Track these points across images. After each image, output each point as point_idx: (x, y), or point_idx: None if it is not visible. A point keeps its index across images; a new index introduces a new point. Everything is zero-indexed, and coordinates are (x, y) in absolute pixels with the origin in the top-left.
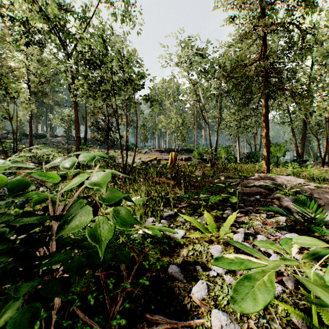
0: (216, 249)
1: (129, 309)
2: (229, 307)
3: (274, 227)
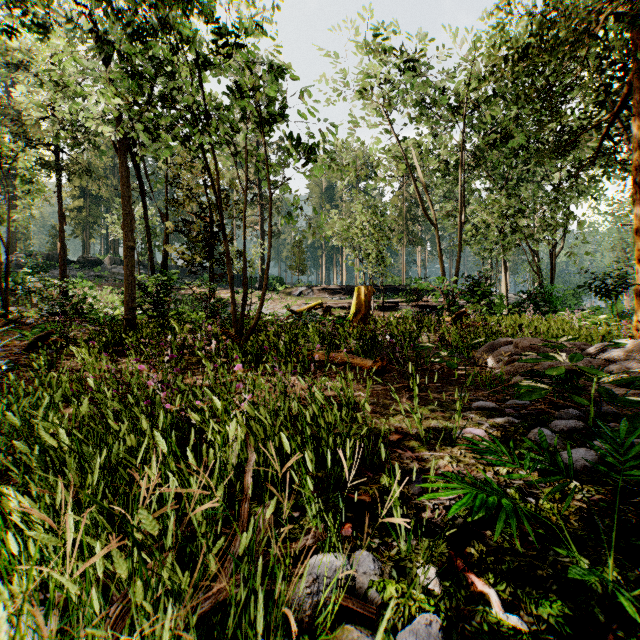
0: None
1: None
2: None
3: None
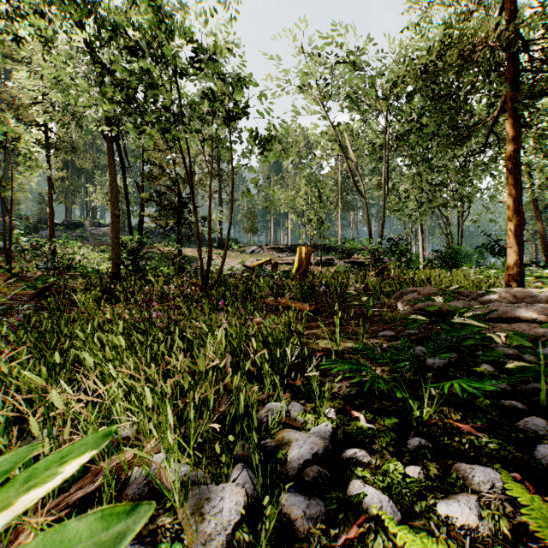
0: None
1: None
2: None
3: None
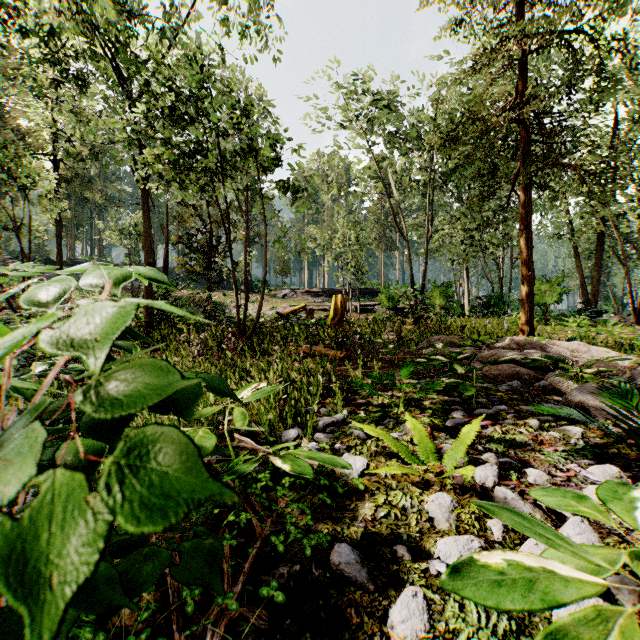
0: (440, 504)
1: None
2: None
3: (561, 450)
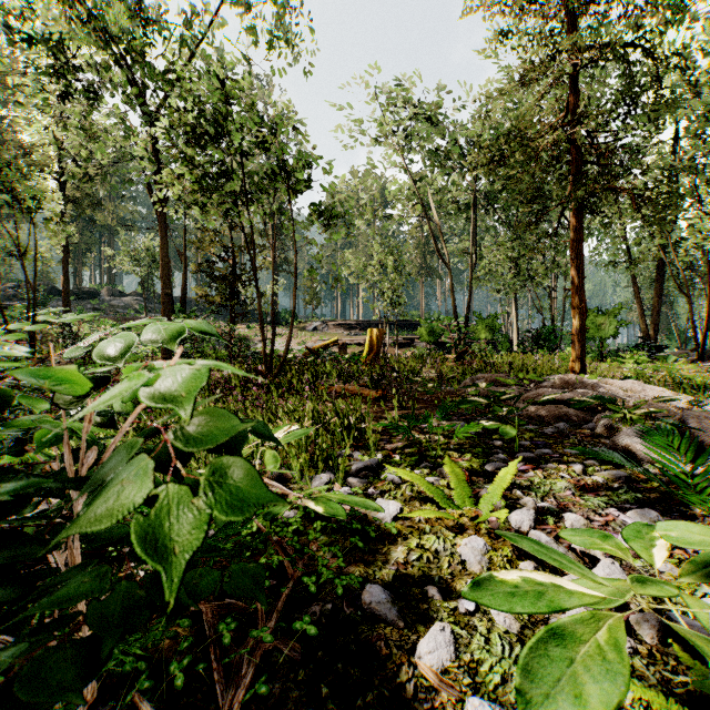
0: (473, 547)
1: (268, 696)
2: (506, 691)
3: (602, 495)
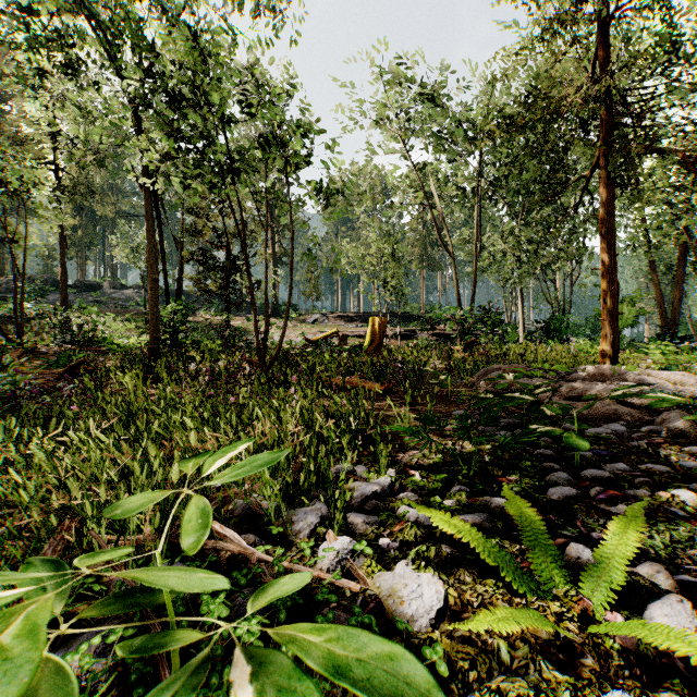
0: None
1: None
2: None
3: None
